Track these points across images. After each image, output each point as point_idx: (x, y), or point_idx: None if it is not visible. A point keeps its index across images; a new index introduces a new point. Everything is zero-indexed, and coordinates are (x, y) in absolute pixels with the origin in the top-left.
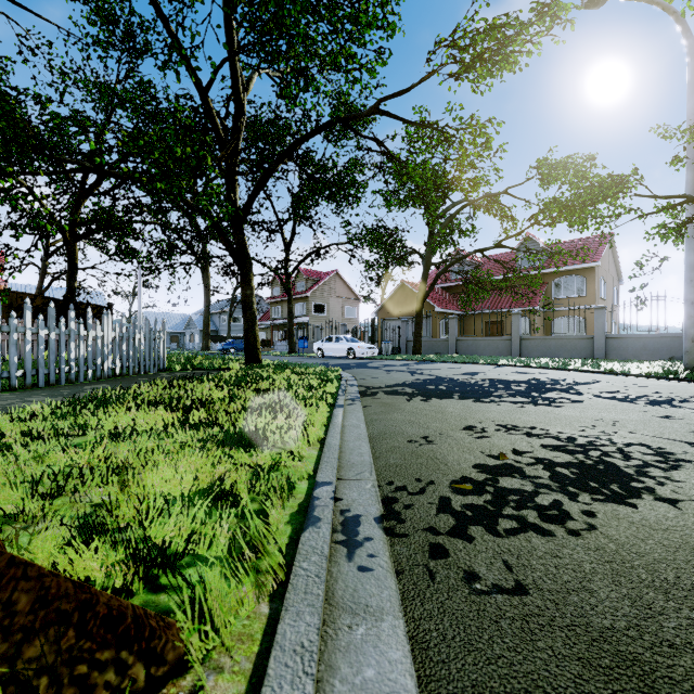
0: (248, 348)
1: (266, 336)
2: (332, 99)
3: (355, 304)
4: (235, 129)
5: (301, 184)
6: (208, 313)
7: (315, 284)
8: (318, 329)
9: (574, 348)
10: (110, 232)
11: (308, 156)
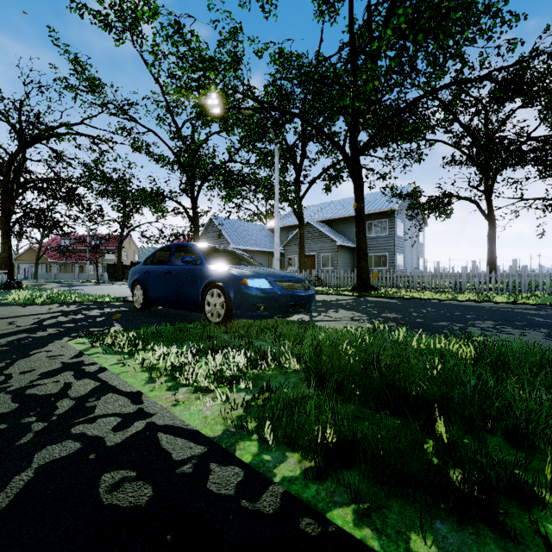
0: None
1: None
2: None
3: None
4: None
5: None
6: None
7: None
8: None
9: (94, 277)
10: None
11: None
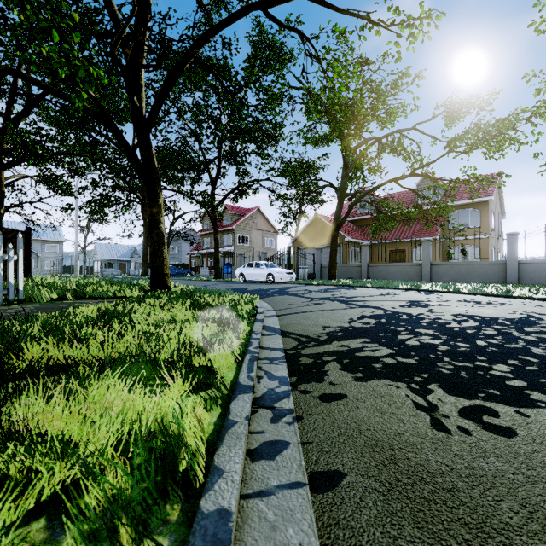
0: (154, 273)
1: (198, 263)
2: (252, 37)
3: (273, 236)
4: (139, 24)
5: (218, 100)
6: (147, 244)
7: (239, 218)
8: (241, 256)
9: (485, 273)
10: (28, 157)
11: (224, 66)
